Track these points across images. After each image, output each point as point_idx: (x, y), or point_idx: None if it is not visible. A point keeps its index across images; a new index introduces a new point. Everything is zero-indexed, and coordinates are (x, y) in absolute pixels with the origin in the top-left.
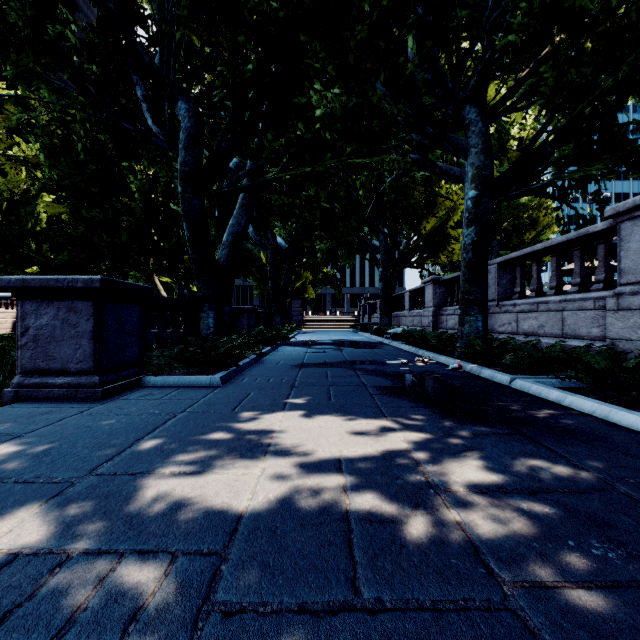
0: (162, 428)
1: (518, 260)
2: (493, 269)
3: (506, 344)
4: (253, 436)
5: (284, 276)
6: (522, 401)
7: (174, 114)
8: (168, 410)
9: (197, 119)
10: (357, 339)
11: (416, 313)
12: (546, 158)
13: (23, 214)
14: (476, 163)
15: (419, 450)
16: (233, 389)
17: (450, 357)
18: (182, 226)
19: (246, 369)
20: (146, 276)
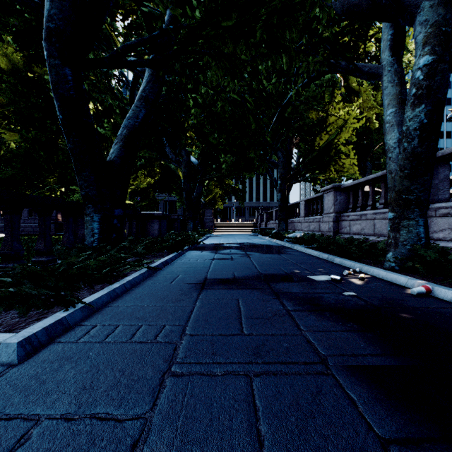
0: None
1: None
2: None
3: None
4: None
5: (196, 188)
6: None
7: None
8: None
9: None
10: (260, 242)
11: (312, 219)
12: None
13: None
14: (432, 19)
15: None
16: (15, 390)
17: (381, 268)
18: (110, 146)
19: (121, 294)
20: None
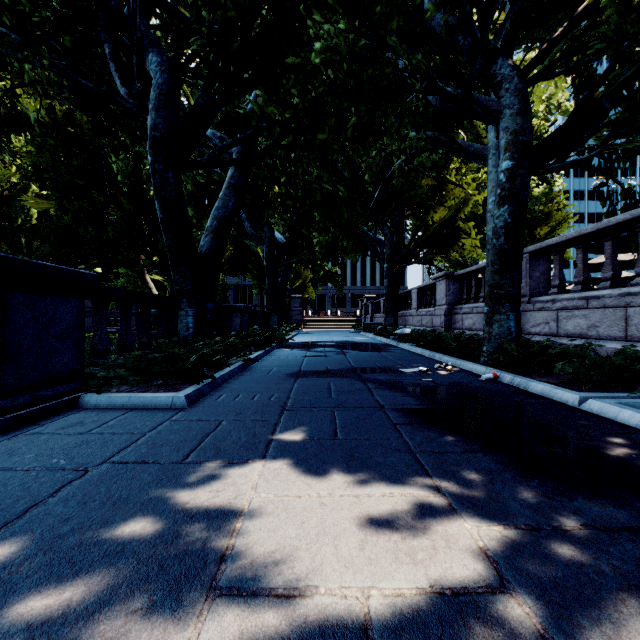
0: (40, 508)
1: (556, 247)
2: (523, 259)
3: (547, 348)
4: (195, 534)
5: (282, 273)
6: (623, 438)
7: (150, 78)
8: (82, 459)
9: (171, 75)
10: (361, 340)
11: (425, 312)
12: (602, 117)
13: (13, 210)
14: (511, 127)
15: (532, 589)
16: (200, 414)
17: (475, 363)
18: None
19: (228, 380)
20: (136, 273)
